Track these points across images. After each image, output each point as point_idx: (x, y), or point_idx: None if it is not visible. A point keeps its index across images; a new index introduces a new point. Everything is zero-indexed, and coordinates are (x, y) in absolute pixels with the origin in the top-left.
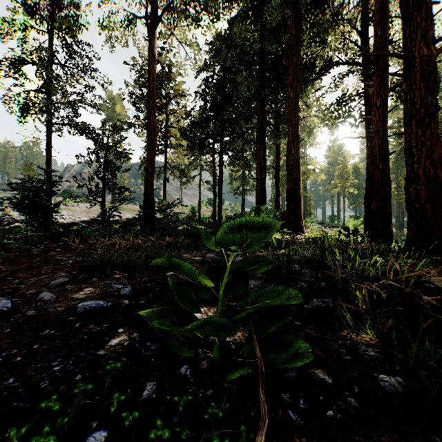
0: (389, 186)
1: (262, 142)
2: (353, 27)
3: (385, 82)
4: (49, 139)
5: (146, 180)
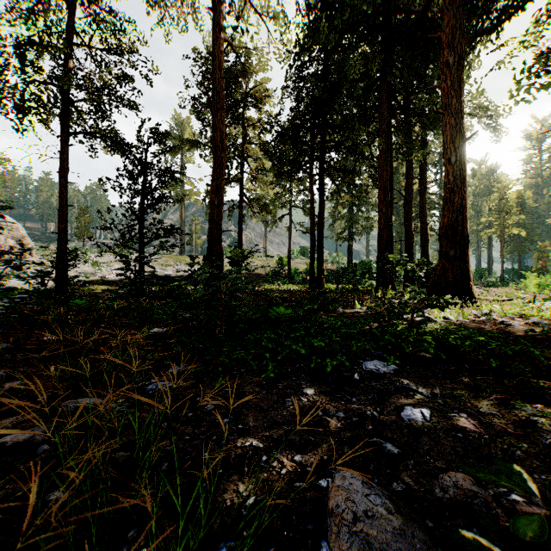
0: None
1: (387, 154)
2: None
3: None
4: (62, 155)
5: (211, 218)
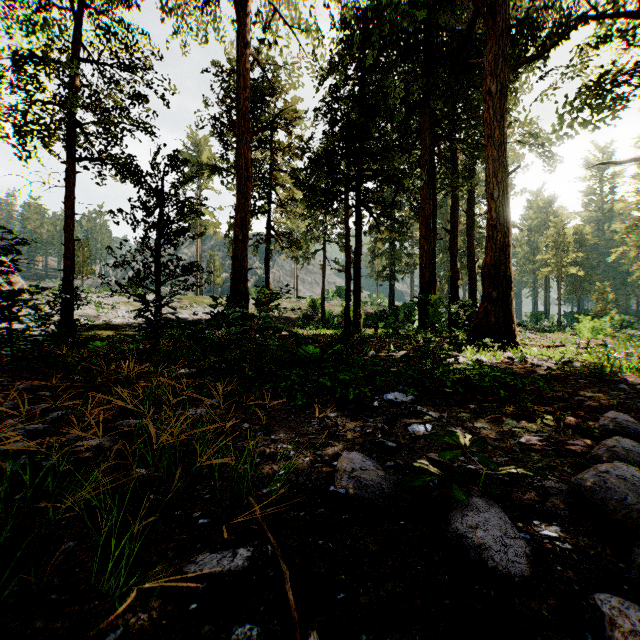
0: None
1: (430, 186)
2: None
3: None
4: (68, 184)
5: (235, 255)
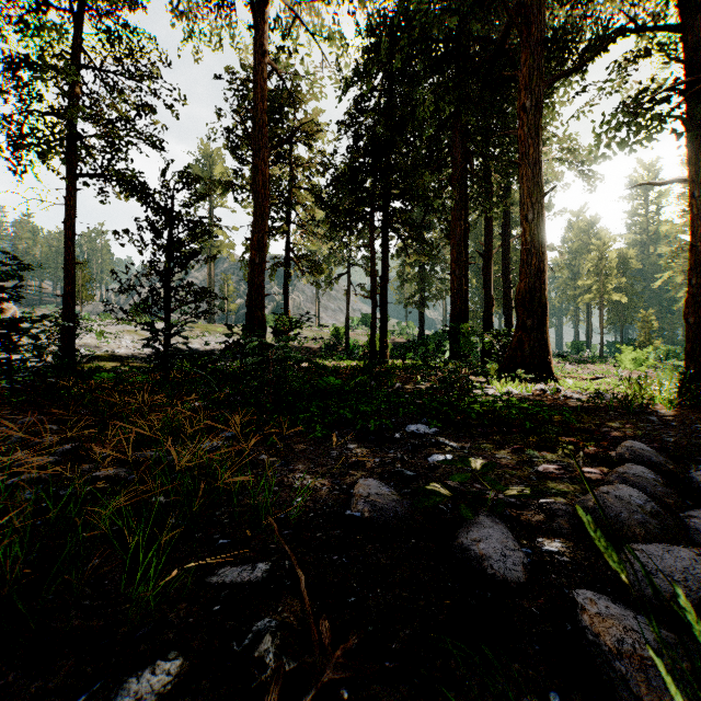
0: None
1: (461, 206)
2: None
3: None
4: (69, 202)
5: (251, 279)
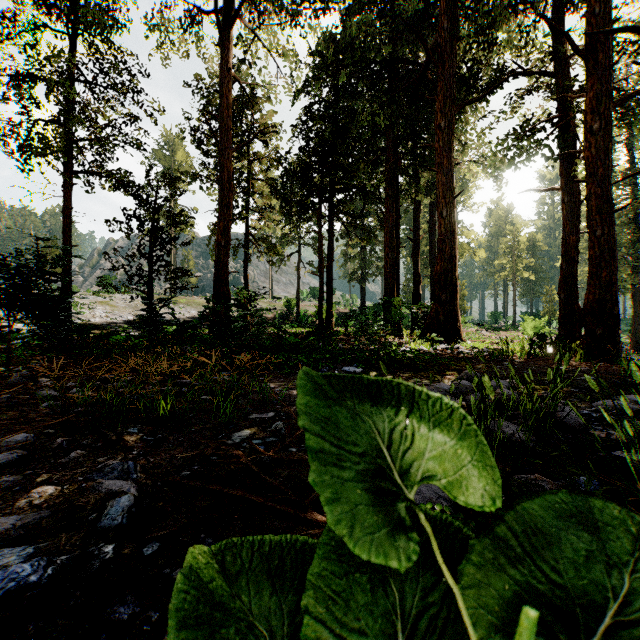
0: (614, 265)
1: (393, 200)
2: (541, 15)
3: (608, 91)
4: (67, 195)
5: (217, 259)
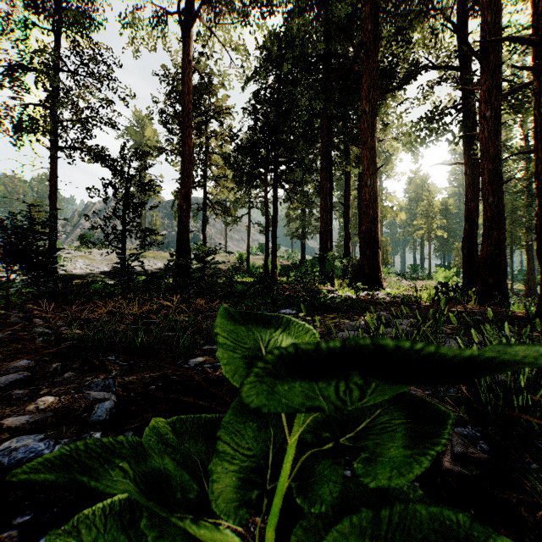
0: (503, 226)
1: (327, 171)
2: (447, 20)
3: (498, 85)
4: (53, 167)
5: (180, 220)
